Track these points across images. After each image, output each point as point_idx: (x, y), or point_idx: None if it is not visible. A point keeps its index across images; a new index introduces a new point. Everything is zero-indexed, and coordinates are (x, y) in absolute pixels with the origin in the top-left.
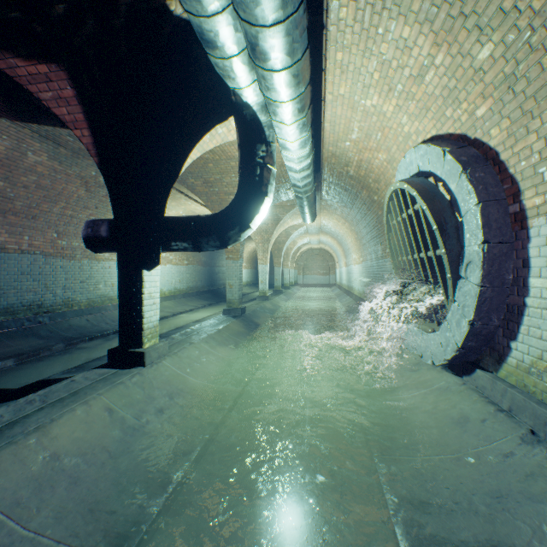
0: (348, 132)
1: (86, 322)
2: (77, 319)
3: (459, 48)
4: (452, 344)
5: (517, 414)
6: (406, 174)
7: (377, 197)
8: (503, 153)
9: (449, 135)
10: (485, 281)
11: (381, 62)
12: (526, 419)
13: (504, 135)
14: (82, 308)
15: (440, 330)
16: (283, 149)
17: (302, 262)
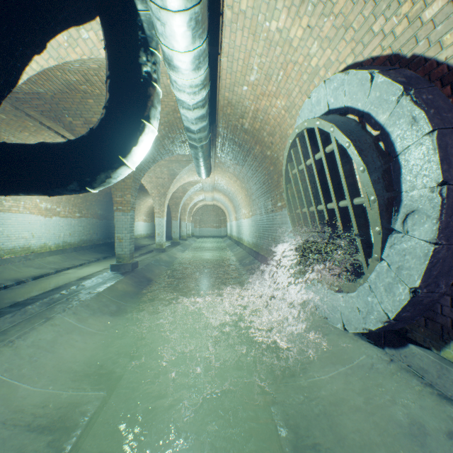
0: (246, 71)
1: None
2: None
3: None
4: (378, 313)
5: None
6: (310, 118)
7: (270, 152)
8: None
9: (372, 60)
10: (442, 237)
11: None
12: None
13: None
14: None
15: (357, 292)
16: (171, 68)
17: (199, 217)
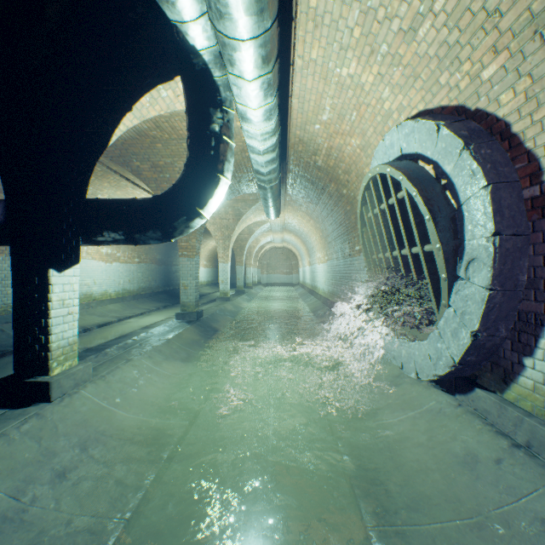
0: (318, 111)
1: None
2: None
3: None
4: (446, 358)
5: (541, 453)
6: (384, 160)
7: (346, 191)
8: (518, 123)
9: (441, 108)
10: (496, 283)
11: (365, 12)
12: None
13: (521, 99)
14: None
15: (428, 339)
16: (243, 121)
17: (266, 261)
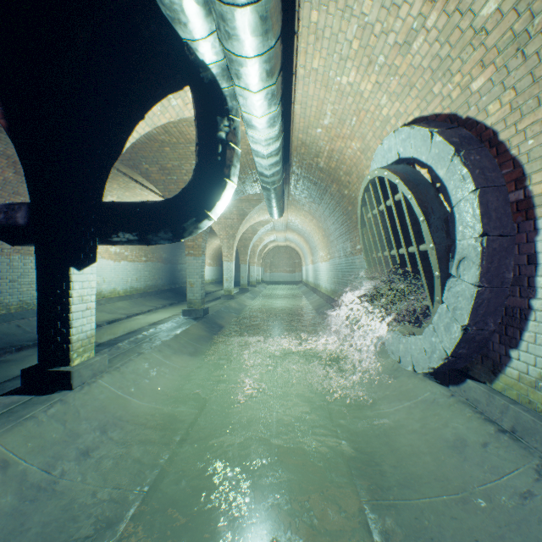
0: (320, 116)
1: (16, 329)
2: (4, 325)
3: (458, 2)
4: (439, 351)
5: (524, 437)
6: (383, 163)
7: (347, 191)
8: (504, 132)
9: (435, 116)
10: (484, 280)
11: (362, 26)
12: (536, 444)
13: (506, 110)
14: (12, 311)
15: (424, 334)
16: (248, 128)
17: (269, 260)
